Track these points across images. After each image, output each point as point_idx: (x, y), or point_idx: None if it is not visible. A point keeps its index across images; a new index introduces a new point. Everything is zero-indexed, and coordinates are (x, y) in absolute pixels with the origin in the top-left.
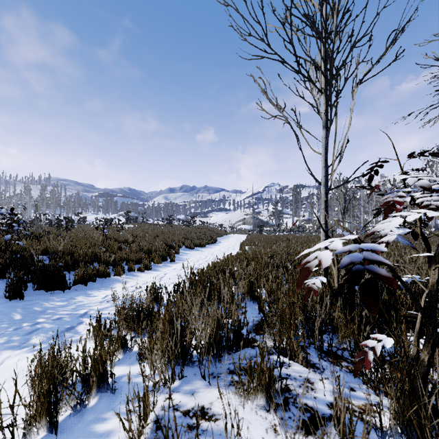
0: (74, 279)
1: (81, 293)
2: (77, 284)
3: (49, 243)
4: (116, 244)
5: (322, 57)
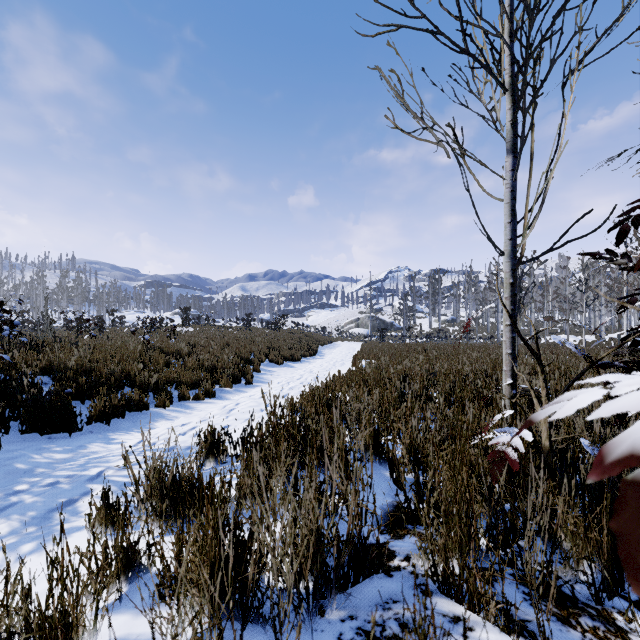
0: (89, 414)
1: (98, 437)
2: (93, 422)
3: (54, 357)
4: (163, 357)
5: (509, 21)
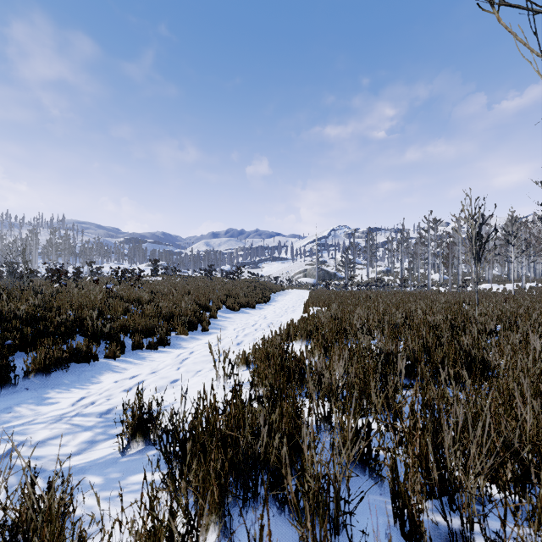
0: (26, 369)
1: (31, 395)
2: (32, 377)
3: (3, 306)
4: (121, 305)
5: None
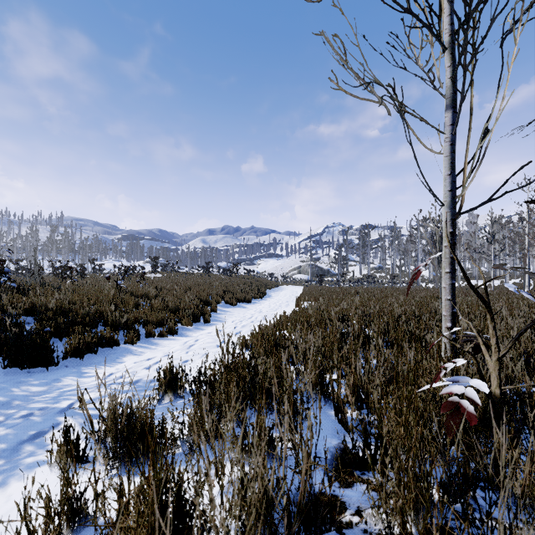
0: (64, 351)
1: (72, 371)
2: (69, 357)
3: (36, 299)
4: (133, 300)
5: None
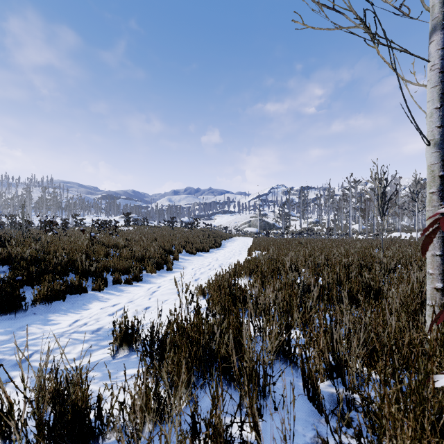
0: (33, 298)
1: (38, 318)
2: (37, 304)
3: (13, 250)
4: (103, 250)
5: None
